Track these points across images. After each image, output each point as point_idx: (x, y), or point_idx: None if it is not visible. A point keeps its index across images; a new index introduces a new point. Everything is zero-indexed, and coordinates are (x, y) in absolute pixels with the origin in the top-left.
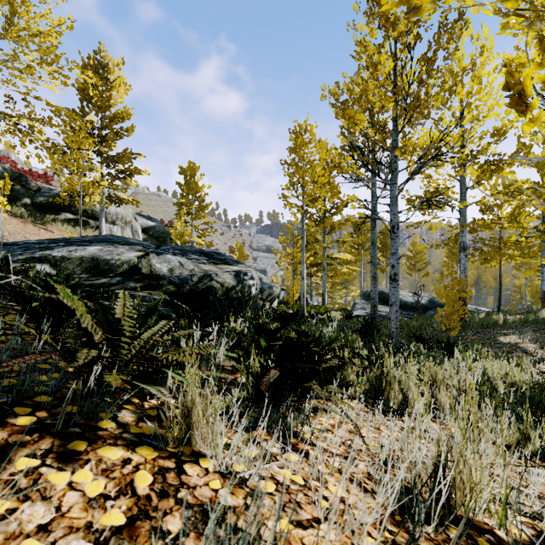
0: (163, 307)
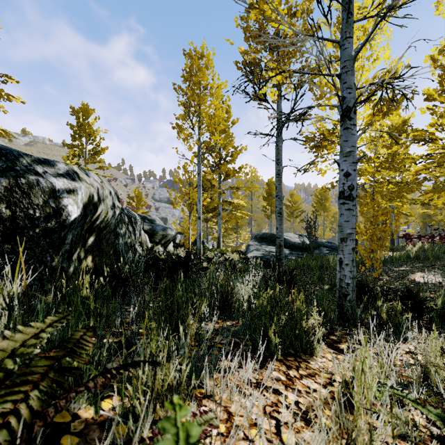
0: None
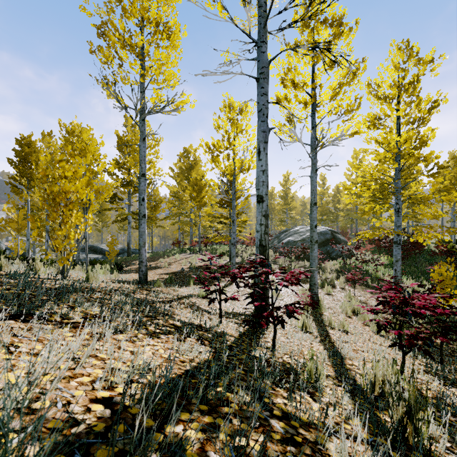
0: None
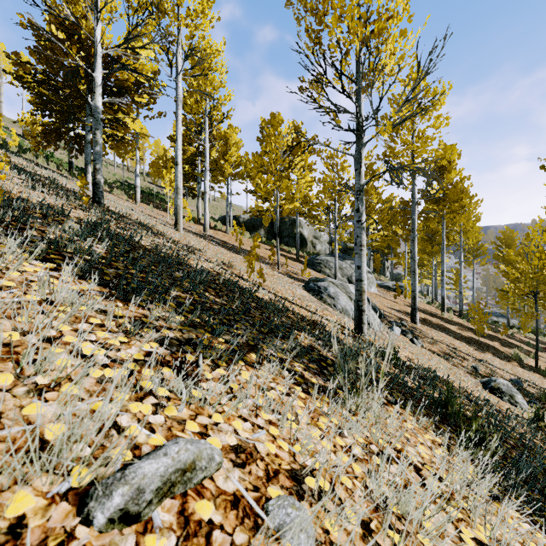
0: None
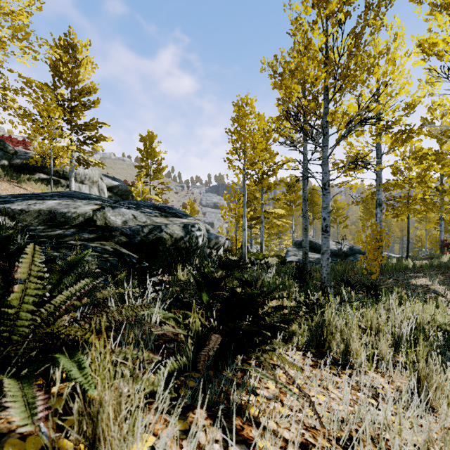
0: (113, 257)
